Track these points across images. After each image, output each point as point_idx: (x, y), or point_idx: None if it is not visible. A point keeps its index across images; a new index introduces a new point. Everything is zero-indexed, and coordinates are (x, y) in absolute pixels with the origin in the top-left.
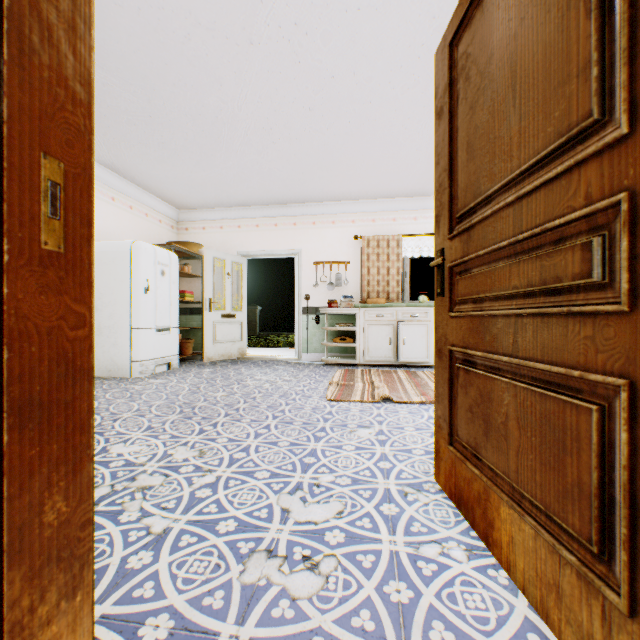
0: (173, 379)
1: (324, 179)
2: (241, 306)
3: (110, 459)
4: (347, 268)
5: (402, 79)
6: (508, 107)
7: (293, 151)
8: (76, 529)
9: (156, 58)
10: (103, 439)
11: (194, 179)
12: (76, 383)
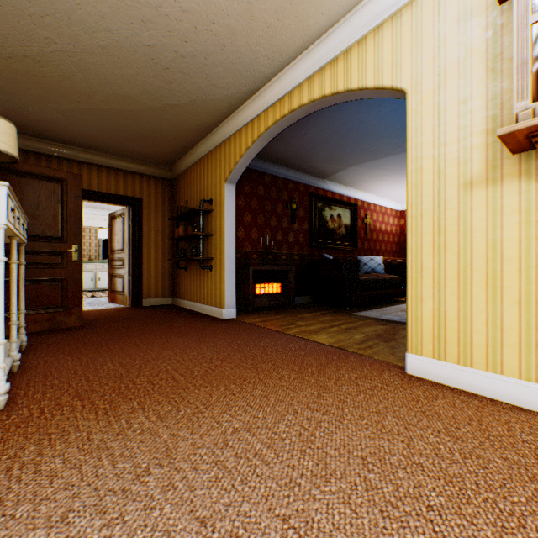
0: None
1: None
2: None
3: None
4: None
5: None
6: (118, 240)
7: None
8: None
9: None
10: None
11: None
12: None
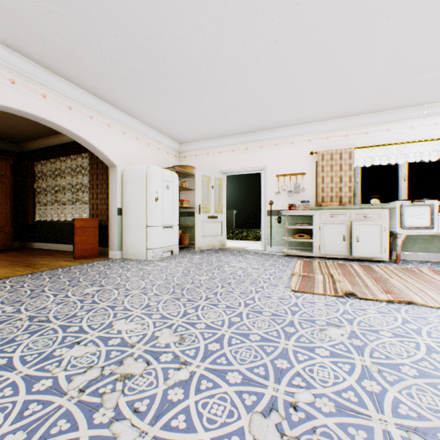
0: (173, 263)
1: (285, 107)
2: (221, 210)
3: (110, 335)
4: (303, 178)
5: None
6: None
7: (260, 85)
8: None
9: (155, 19)
10: (112, 313)
11: (188, 119)
12: None
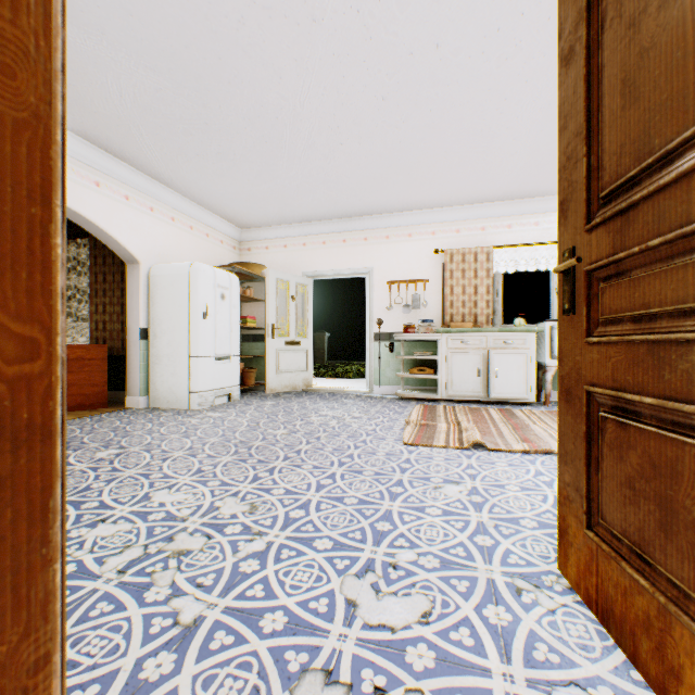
0: (232, 412)
1: (399, 184)
2: (306, 332)
3: (150, 509)
4: (426, 287)
5: (499, 47)
6: None
7: (363, 152)
8: (19, 676)
9: (209, 52)
10: (147, 483)
11: (255, 193)
12: (19, 447)
